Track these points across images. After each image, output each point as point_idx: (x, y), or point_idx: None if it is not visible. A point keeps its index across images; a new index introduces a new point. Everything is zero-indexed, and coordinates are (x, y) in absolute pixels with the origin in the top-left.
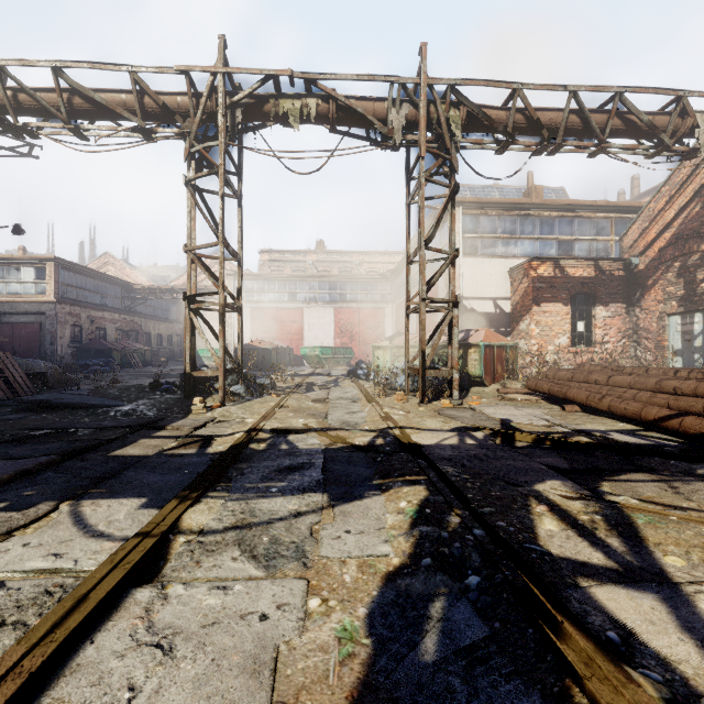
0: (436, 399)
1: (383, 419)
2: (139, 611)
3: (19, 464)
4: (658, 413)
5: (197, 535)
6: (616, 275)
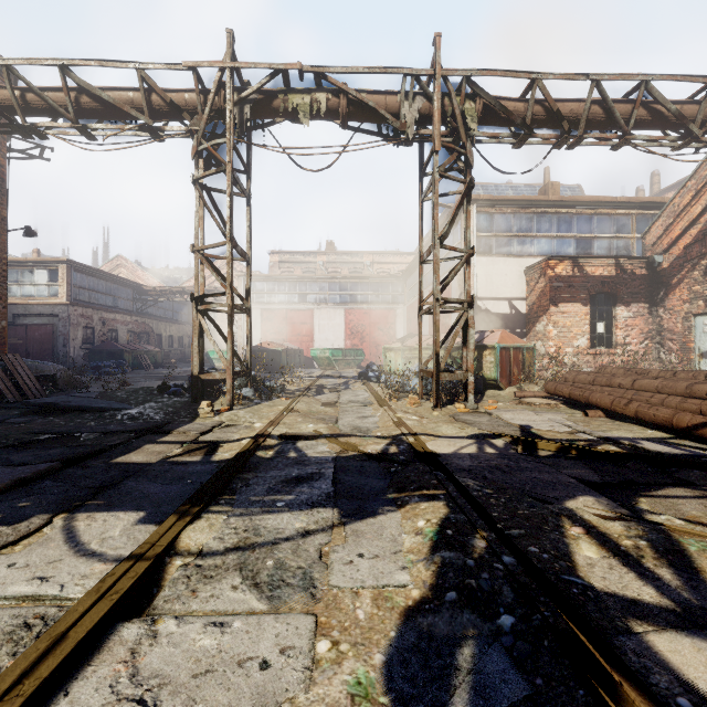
0: (450, 403)
1: (396, 425)
2: (123, 652)
3: (17, 472)
4: (692, 420)
5: (195, 557)
6: (638, 274)
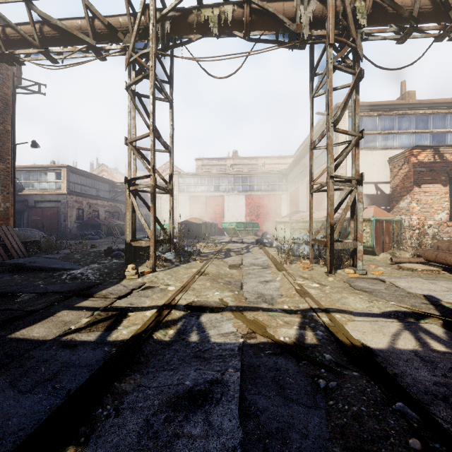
0: (337, 267)
1: (300, 295)
2: None
3: None
4: None
5: None
6: None
